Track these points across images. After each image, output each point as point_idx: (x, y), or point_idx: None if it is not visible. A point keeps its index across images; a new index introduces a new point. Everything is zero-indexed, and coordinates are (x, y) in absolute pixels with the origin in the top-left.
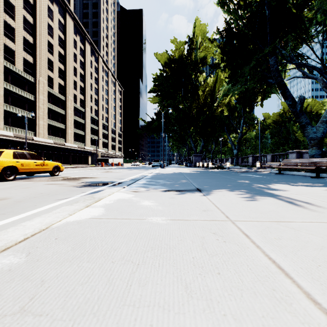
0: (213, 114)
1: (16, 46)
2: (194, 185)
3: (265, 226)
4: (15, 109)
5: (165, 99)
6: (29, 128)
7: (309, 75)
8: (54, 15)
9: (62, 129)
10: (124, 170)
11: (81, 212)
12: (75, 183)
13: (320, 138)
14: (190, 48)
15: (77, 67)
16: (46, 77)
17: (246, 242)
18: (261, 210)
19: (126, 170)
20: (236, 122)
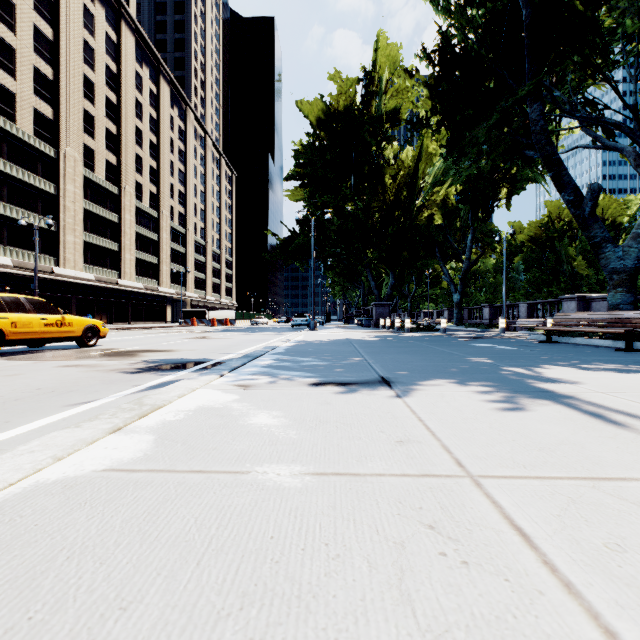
0: (413, 222)
1: (17, 84)
2: (376, 370)
3: (565, 497)
4: (15, 211)
5: (319, 192)
6: (45, 250)
7: (607, 143)
8: (97, 24)
9: (112, 252)
10: (234, 335)
11: (92, 448)
12: (125, 363)
13: (632, 270)
14: (367, 91)
15: (143, 128)
16: (79, 147)
17: (529, 565)
18: (540, 441)
19: (239, 335)
20: (458, 240)
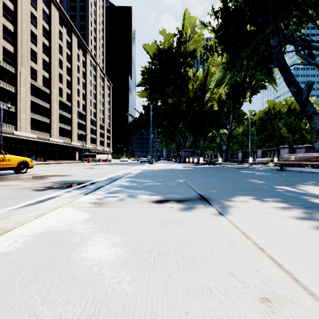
0: (203, 108)
1: None
2: (194, 189)
3: None
4: None
5: (154, 92)
6: (9, 122)
7: (312, 62)
8: (38, 4)
9: (46, 123)
10: (109, 167)
11: None
12: (34, 183)
13: None
14: (179, 41)
15: (63, 59)
16: (28, 68)
17: None
18: None
19: (111, 166)
20: (225, 118)
